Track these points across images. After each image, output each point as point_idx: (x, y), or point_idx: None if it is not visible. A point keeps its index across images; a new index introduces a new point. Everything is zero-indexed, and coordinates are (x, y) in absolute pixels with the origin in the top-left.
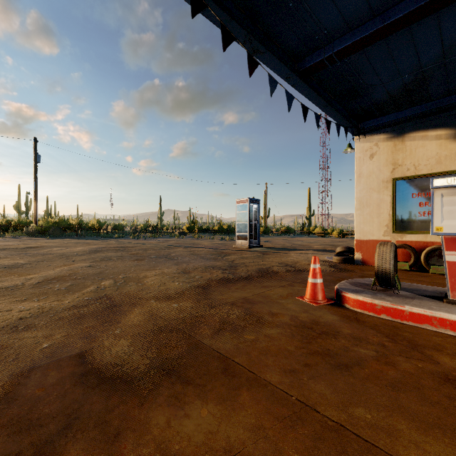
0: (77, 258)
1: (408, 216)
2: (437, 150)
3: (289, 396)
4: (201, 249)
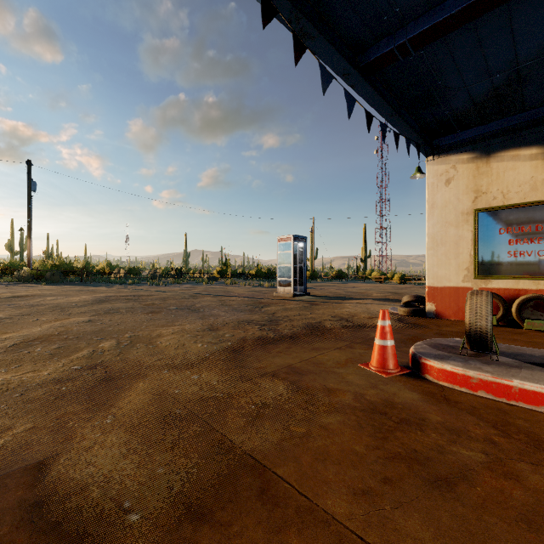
0: (74, 310)
1: (494, 257)
2: (531, 174)
3: (365, 543)
4: (235, 298)
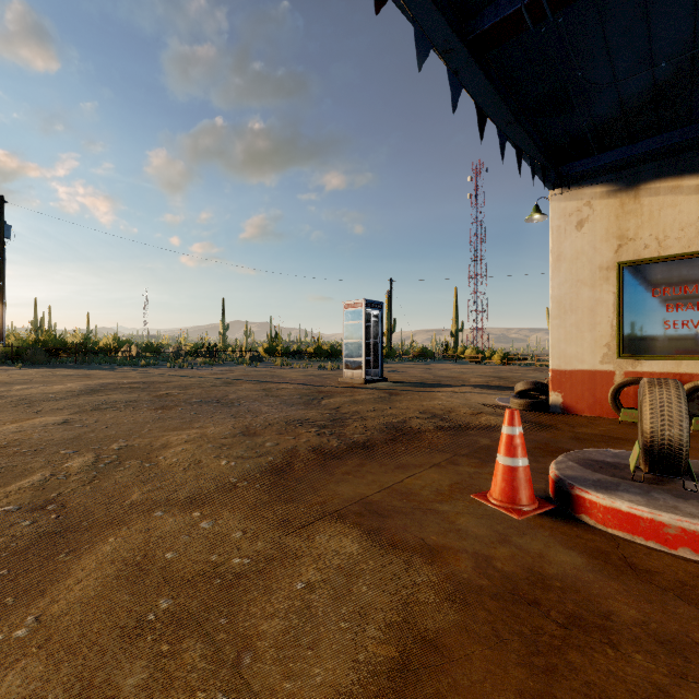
0: (48, 405)
1: (646, 329)
2: (698, 212)
3: None
4: (285, 386)
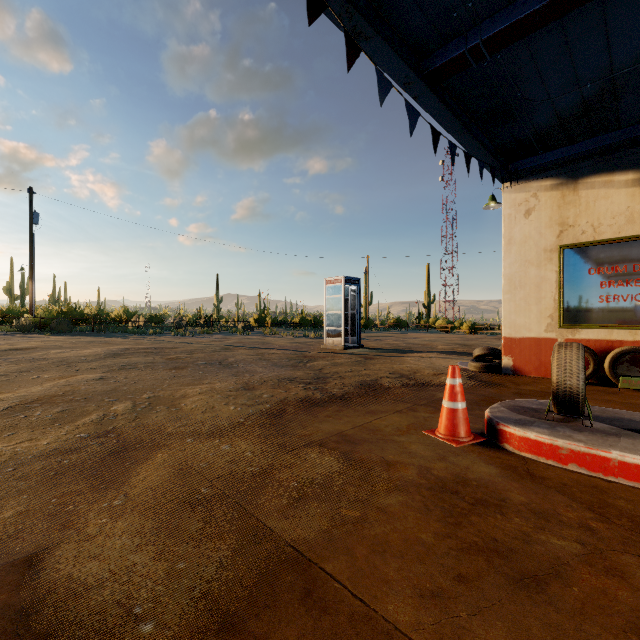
0: (83, 365)
1: (583, 303)
2: (627, 203)
3: None
4: (275, 351)
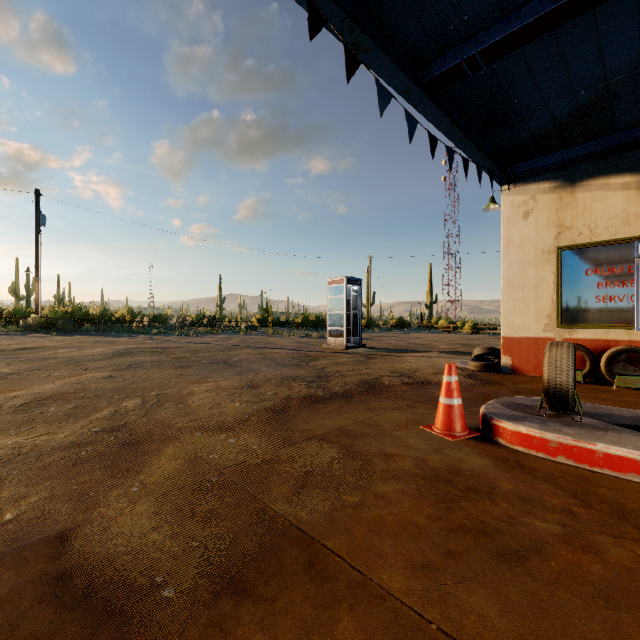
0: (92, 364)
1: (580, 303)
2: (623, 205)
3: (424, 620)
4: (277, 351)
